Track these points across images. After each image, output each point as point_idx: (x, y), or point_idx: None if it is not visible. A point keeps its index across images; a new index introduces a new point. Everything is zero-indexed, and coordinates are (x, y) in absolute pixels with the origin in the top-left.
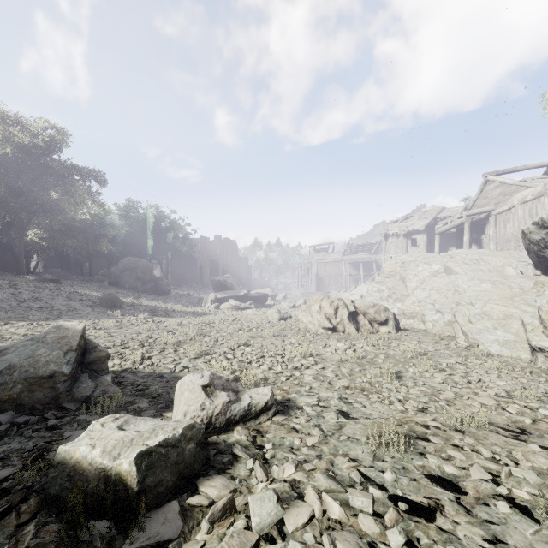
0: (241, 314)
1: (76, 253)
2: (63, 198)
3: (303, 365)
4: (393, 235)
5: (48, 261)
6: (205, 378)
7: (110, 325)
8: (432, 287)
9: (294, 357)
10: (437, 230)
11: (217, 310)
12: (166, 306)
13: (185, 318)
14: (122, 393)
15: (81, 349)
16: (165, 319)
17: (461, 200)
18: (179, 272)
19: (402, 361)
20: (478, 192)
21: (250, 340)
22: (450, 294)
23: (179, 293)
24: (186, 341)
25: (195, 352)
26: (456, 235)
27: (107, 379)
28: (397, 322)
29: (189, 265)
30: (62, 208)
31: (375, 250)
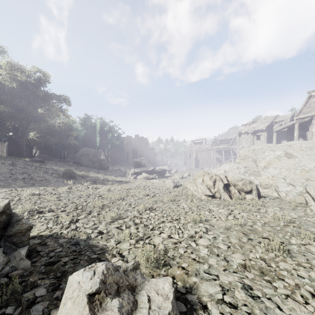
0: (149, 182)
1: (56, 145)
2: (45, 112)
3: (196, 232)
4: (244, 133)
5: (42, 150)
6: (96, 277)
7: (62, 191)
8: (282, 166)
9: (188, 222)
10: (274, 129)
11: (135, 179)
12: (104, 177)
13: (113, 185)
14: (31, 268)
15: (1, 224)
16: (100, 186)
17: (288, 111)
18: (115, 156)
19: (278, 230)
20: (303, 103)
21: (154, 204)
22: (298, 172)
23: (114, 168)
24: (109, 204)
25: (111, 216)
26: (288, 132)
27: (21, 253)
28: (259, 191)
29: (120, 152)
30: (45, 119)
31: (231, 143)
